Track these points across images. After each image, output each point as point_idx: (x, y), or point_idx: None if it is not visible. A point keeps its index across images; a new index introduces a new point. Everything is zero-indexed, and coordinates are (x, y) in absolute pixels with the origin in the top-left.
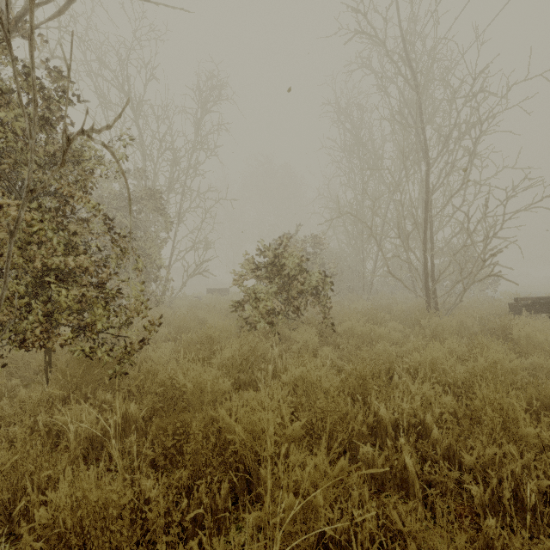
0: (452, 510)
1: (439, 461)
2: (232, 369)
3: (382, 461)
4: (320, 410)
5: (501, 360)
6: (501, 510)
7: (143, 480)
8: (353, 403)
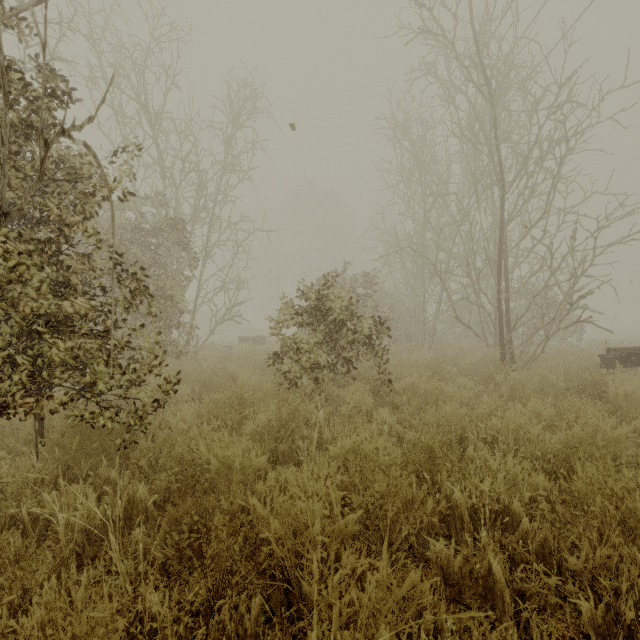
0: (553, 632)
1: (531, 562)
2: (268, 438)
3: (460, 562)
4: (378, 495)
5: (601, 428)
6: (618, 632)
7: (148, 594)
8: (419, 483)
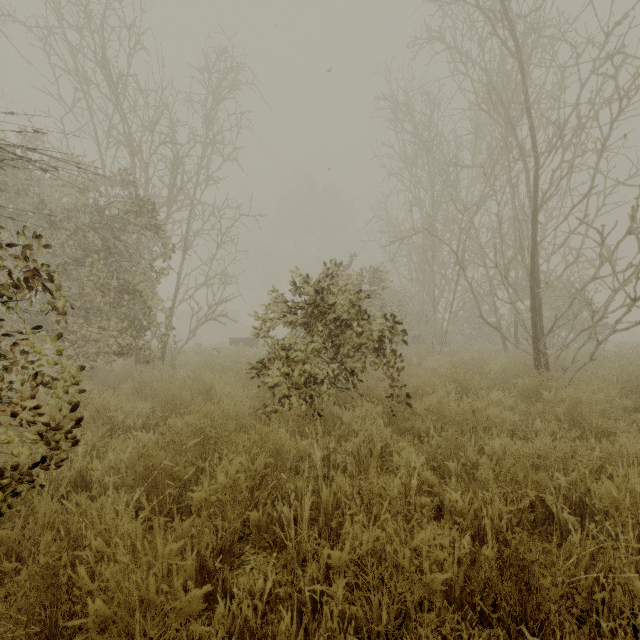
0: None
1: None
2: (233, 504)
3: None
4: None
5: None
6: None
7: None
8: (506, 637)
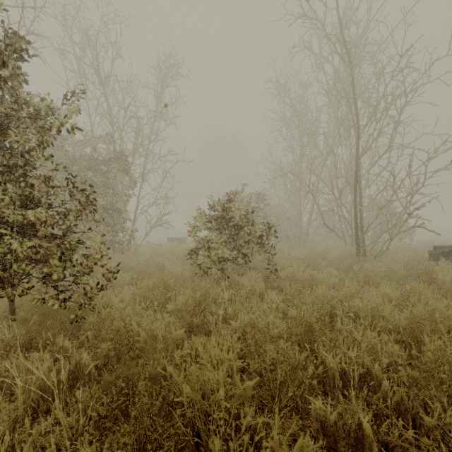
0: None
1: (391, 416)
2: (185, 314)
3: (335, 417)
4: (270, 362)
5: (438, 307)
6: None
7: (82, 449)
8: (300, 350)
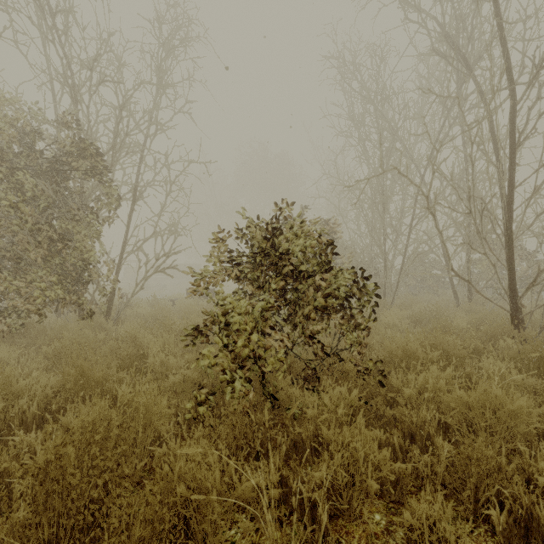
0: None
1: None
2: None
3: None
4: None
5: None
6: None
7: None
8: None
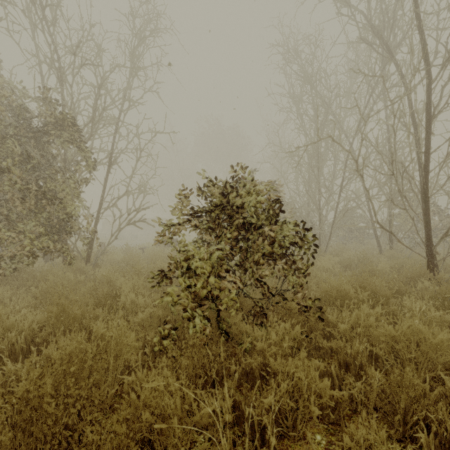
0: None
1: None
2: None
3: None
4: None
5: None
6: None
7: None
8: None
